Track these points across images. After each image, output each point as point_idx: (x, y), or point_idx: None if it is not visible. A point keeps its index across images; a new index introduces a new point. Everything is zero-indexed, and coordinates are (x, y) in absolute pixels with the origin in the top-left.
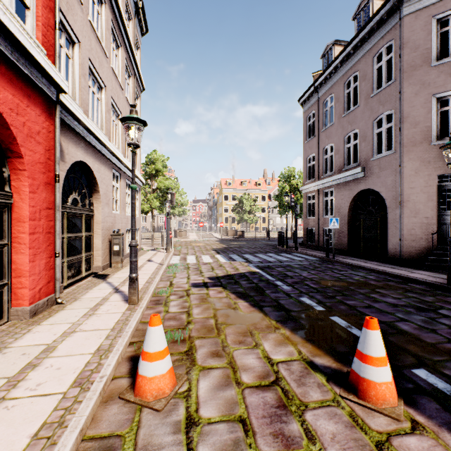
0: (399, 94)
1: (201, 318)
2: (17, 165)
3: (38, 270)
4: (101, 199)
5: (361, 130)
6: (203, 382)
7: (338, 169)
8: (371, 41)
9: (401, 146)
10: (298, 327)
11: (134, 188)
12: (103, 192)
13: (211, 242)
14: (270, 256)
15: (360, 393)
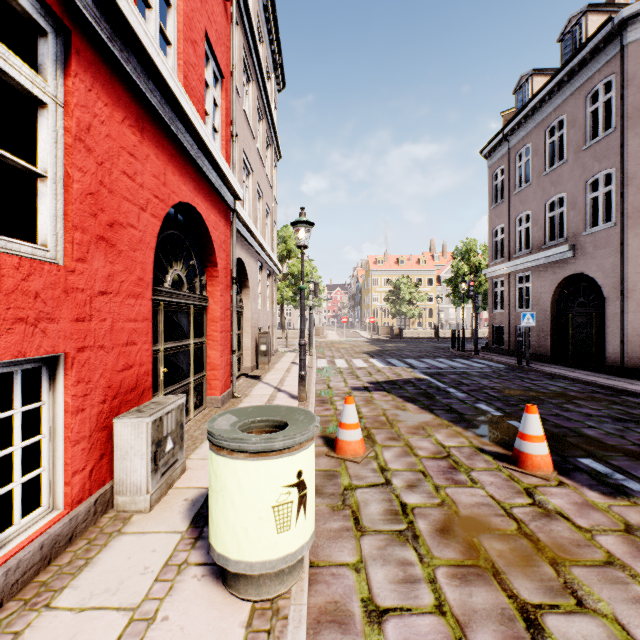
0: (620, 147)
1: (372, 415)
2: (212, 273)
3: (224, 365)
4: (250, 295)
5: (568, 194)
6: (386, 453)
7: (537, 246)
8: (582, 75)
9: (624, 218)
10: (471, 426)
11: (304, 288)
12: (252, 287)
13: (358, 343)
14: (441, 361)
15: (519, 464)
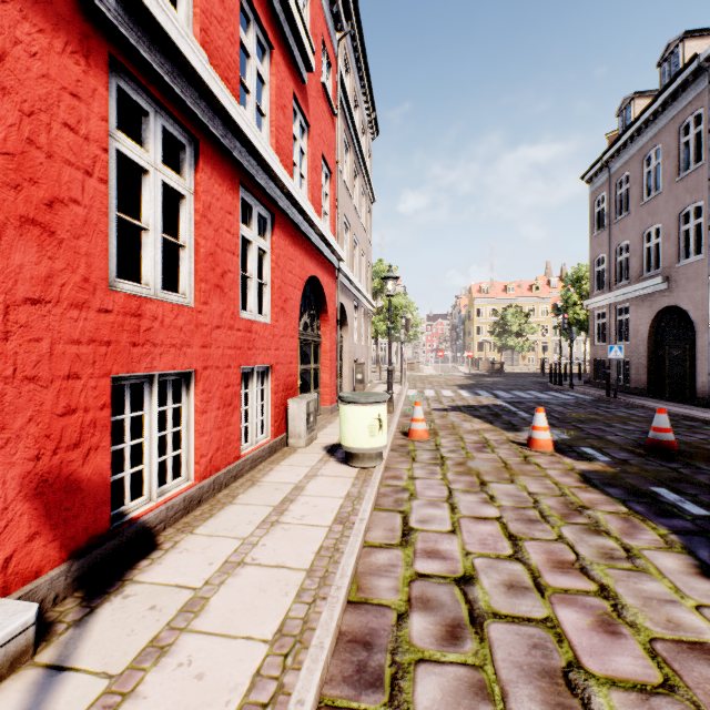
0: (708, 181)
1: (442, 424)
2: (324, 318)
3: (332, 385)
4: (349, 332)
5: (663, 226)
6: (443, 440)
7: (635, 277)
8: (675, 106)
9: None
10: (516, 431)
11: (391, 327)
12: (350, 325)
13: (453, 377)
14: (530, 393)
15: (529, 445)
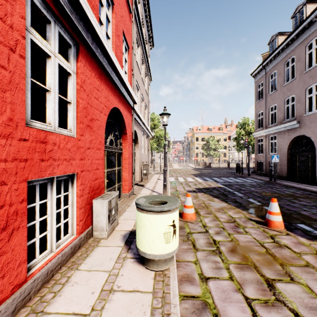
0: None
1: (198, 203)
2: (124, 137)
3: (129, 179)
4: (139, 147)
5: (296, 95)
6: (205, 219)
7: (280, 121)
8: (303, 35)
9: None
10: (245, 209)
11: (165, 144)
12: (139, 143)
13: (188, 169)
14: (230, 179)
15: (268, 225)
